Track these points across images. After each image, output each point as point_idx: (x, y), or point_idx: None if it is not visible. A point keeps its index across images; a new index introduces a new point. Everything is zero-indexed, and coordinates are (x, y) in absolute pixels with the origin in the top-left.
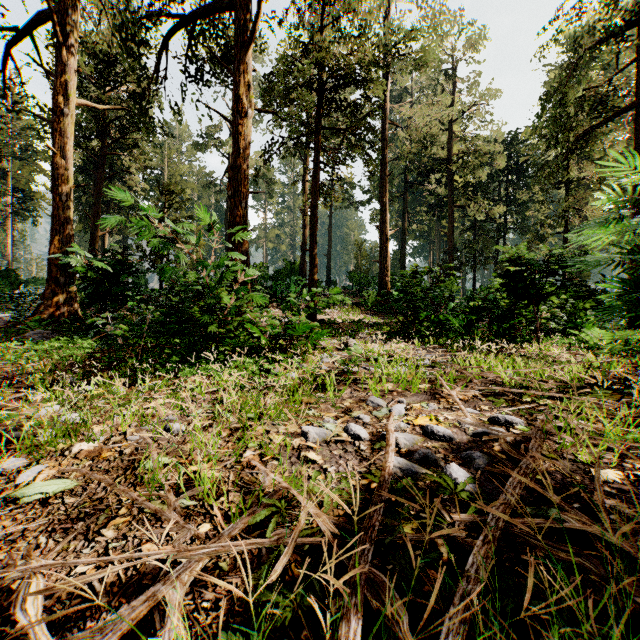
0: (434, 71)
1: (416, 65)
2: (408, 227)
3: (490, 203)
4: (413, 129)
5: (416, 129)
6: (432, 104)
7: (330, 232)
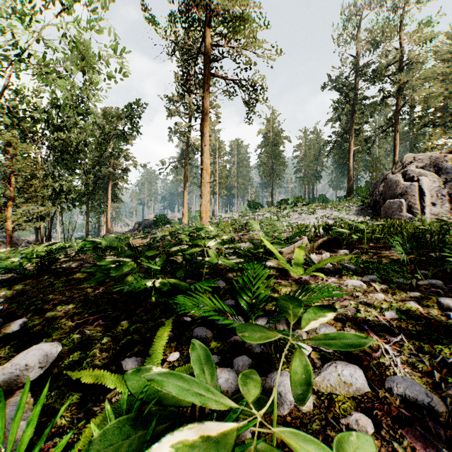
0: None
1: None
2: None
3: None
4: None
5: None
6: None
7: None
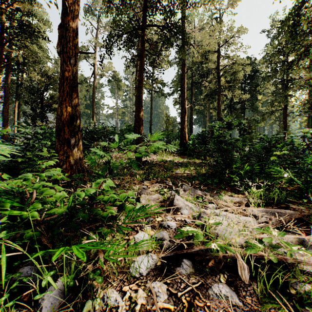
0: (217, 3)
1: (204, 3)
2: (193, 107)
3: (242, 92)
4: (200, 47)
5: (201, 47)
6: (212, 31)
7: (151, 109)
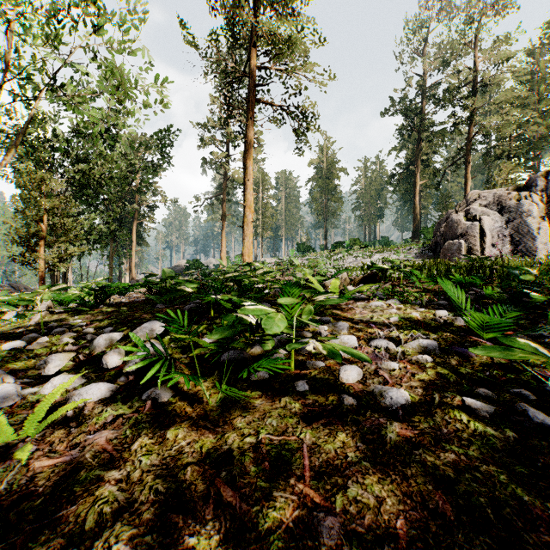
0: None
1: None
2: None
3: None
4: None
5: None
6: None
7: None
